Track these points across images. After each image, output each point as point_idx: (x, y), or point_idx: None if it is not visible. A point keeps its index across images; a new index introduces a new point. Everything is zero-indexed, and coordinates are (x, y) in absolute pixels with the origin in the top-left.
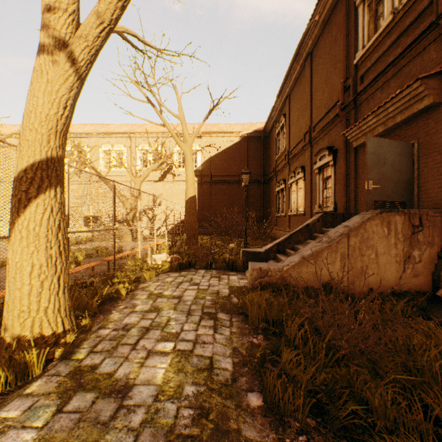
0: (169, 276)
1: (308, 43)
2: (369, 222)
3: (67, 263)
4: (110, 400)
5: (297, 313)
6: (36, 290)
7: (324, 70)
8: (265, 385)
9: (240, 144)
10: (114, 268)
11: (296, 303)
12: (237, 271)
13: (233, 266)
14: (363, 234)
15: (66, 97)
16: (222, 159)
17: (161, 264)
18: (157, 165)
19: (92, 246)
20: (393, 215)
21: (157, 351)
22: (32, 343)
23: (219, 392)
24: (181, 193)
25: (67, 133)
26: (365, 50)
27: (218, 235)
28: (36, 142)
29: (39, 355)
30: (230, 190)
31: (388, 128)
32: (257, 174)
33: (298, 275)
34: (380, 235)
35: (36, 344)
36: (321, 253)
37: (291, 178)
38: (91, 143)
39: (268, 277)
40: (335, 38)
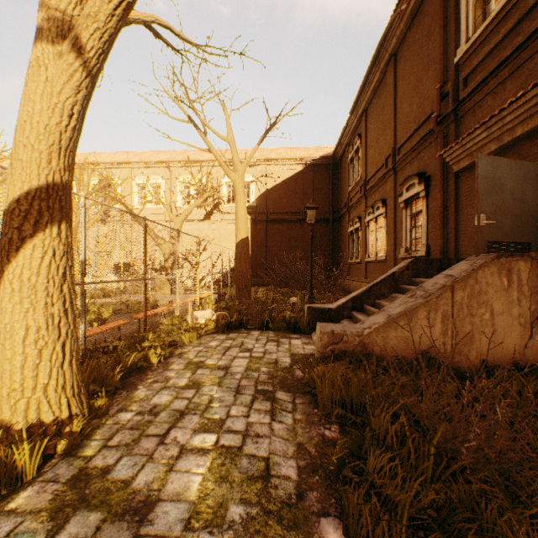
0: (214, 339)
1: (391, 41)
2: (482, 270)
3: (75, 324)
4: (121, 526)
5: (386, 396)
6: (32, 361)
7: (413, 75)
8: (346, 510)
9: (304, 174)
10: (145, 329)
11: (384, 381)
12: (300, 333)
13: (295, 327)
14: (473, 286)
15: (72, 101)
16: (280, 193)
17: (205, 323)
18: (201, 200)
19: (117, 300)
20: (515, 260)
21: (193, 447)
22: (24, 435)
23: (279, 517)
24: (230, 234)
25: (75, 151)
26: (470, 43)
27: (276, 286)
28: (32, 162)
29: (32, 451)
30: (291, 231)
31: (504, 144)
32: (324, 210)
33: (384, 341)
34: (498, 287)
35: (32, 434)
36: (415, 311)
37: (369, 215)
38: (123, 175)
39: (343, 344)
40: (428, 32)
